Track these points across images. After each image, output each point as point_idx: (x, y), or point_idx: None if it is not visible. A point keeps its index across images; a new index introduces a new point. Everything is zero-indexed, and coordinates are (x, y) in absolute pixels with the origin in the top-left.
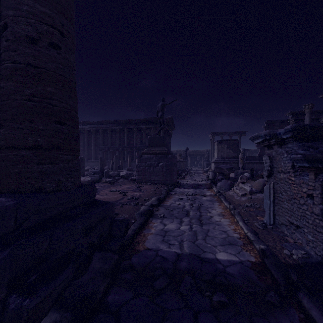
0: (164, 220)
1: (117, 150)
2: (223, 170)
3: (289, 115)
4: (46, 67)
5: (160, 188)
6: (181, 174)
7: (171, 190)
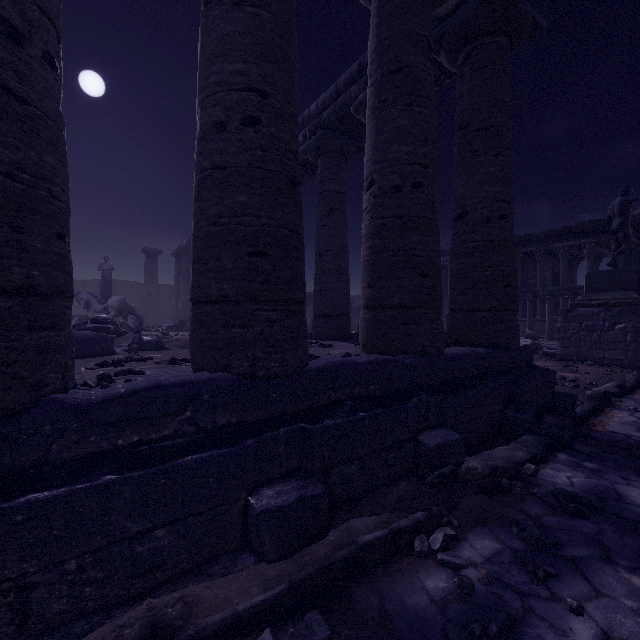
0: (636, 414)
1: None
2: None
3: None
4: (497, 239)
5: (620, 373)
6: None
7: None
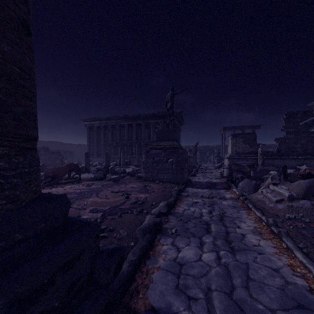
0: (176, 240)
1: (125, 145)
2: (243, 168)
3: (313, 105)
4: None
5: (170, 188)
6: (191, 171)
7: (183, 190)
